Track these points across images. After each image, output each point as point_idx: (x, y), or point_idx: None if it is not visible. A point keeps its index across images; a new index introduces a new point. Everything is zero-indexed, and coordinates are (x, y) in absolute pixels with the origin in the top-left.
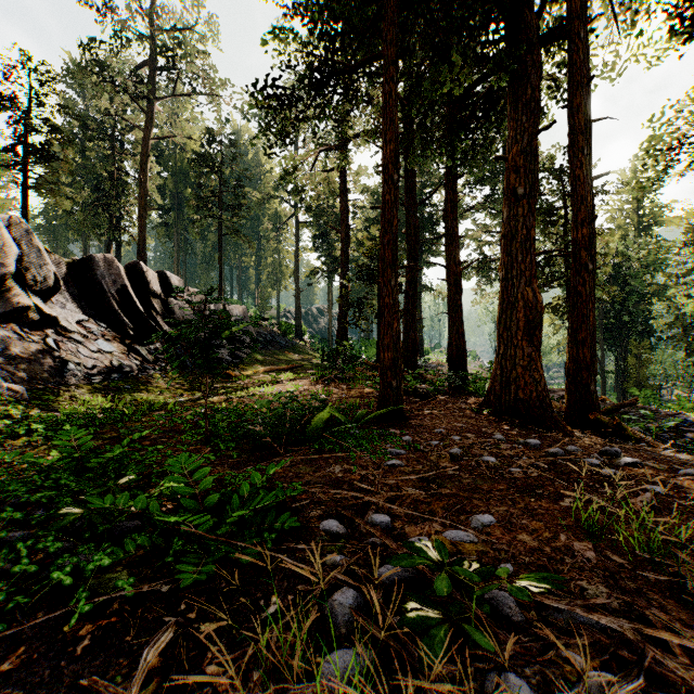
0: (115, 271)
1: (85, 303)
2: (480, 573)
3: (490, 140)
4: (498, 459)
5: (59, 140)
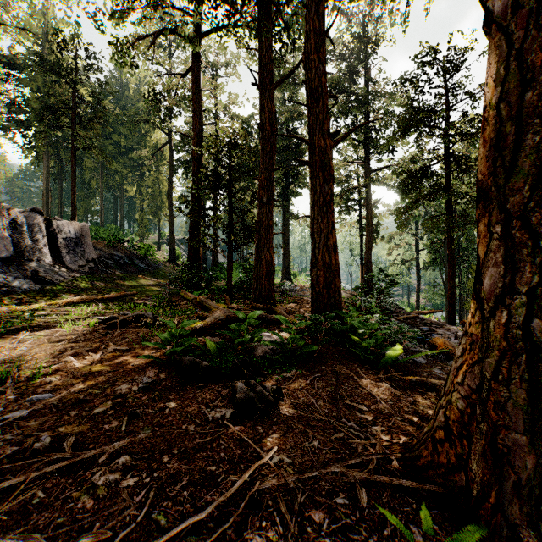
0: None
1: None
2: None
3: None
4: None
5: None
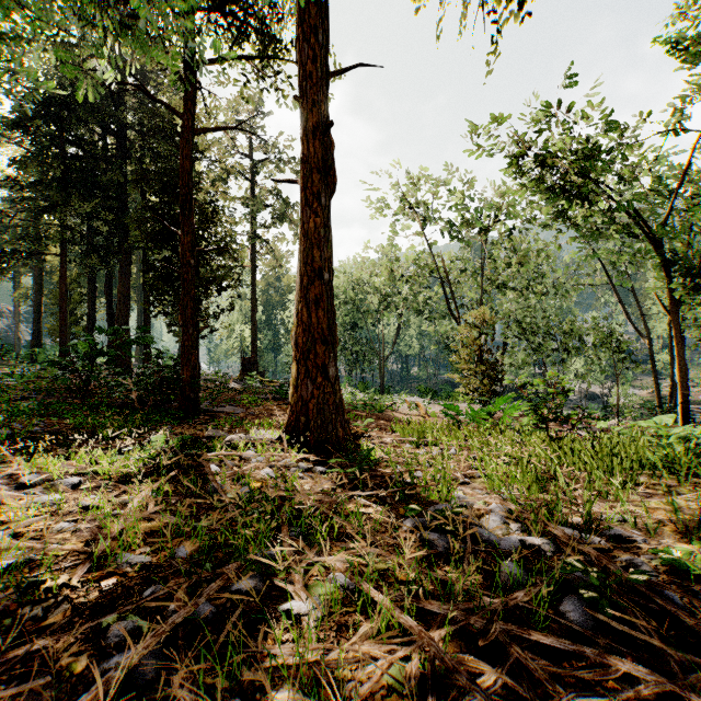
0: None
1: None
2: None
3: None
4: None
5: None
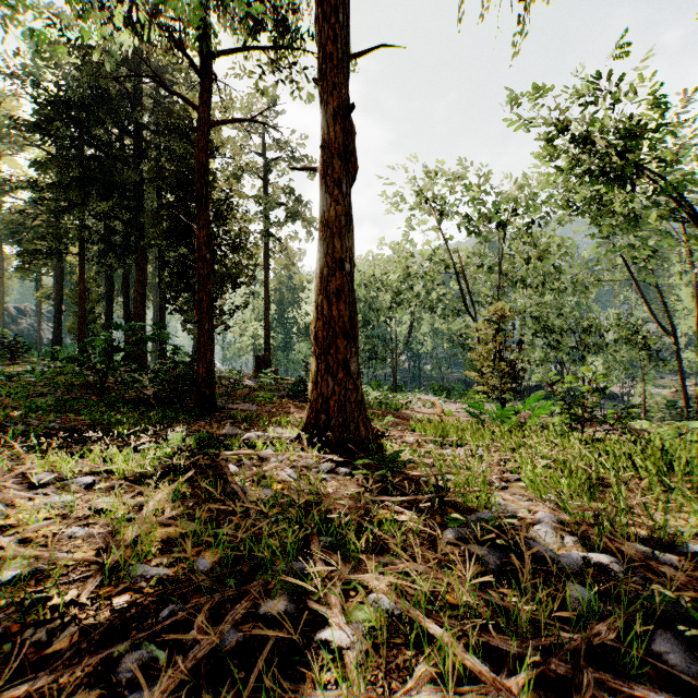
0: None
1: None
2: None
3: None
4: None
5: None
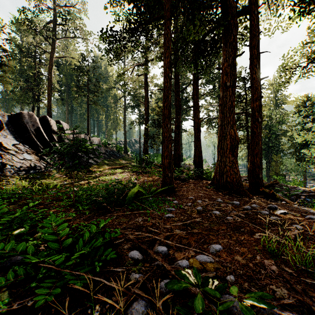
0: (33, 120)
1: (17, 135)
2: (219, 288)
3: (213, 61)
4: (220, 212)
5: (6, 56)
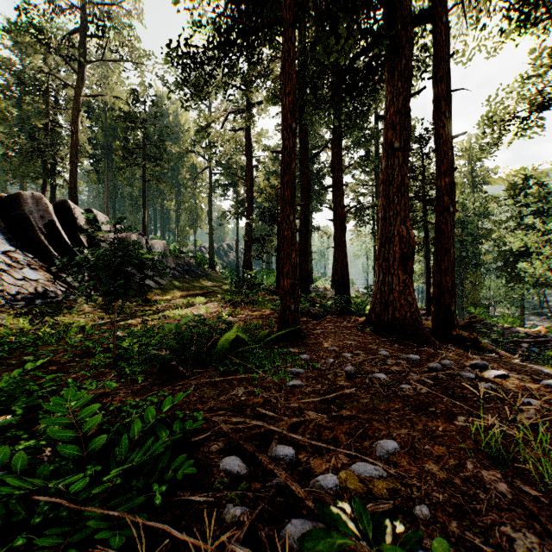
0: (43, 207)
1: (13, 235)
2: (408, 540)
3: (369, 106)
4: (388, 375)
5: None
